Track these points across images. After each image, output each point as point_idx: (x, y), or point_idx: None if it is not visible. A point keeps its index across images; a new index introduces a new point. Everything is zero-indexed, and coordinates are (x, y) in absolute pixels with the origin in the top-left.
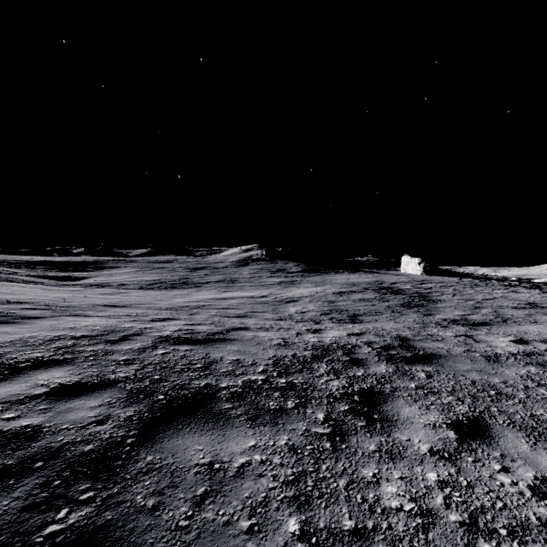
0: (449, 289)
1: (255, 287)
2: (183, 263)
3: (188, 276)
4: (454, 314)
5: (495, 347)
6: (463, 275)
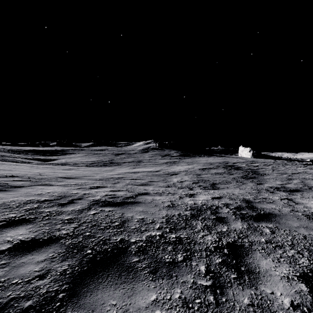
0: (269, 166)
1: (152, 165)
2: (111, 151)
3: (113, 158)
4: (276, 183)
5: (310, 208)
6: (276, 158)
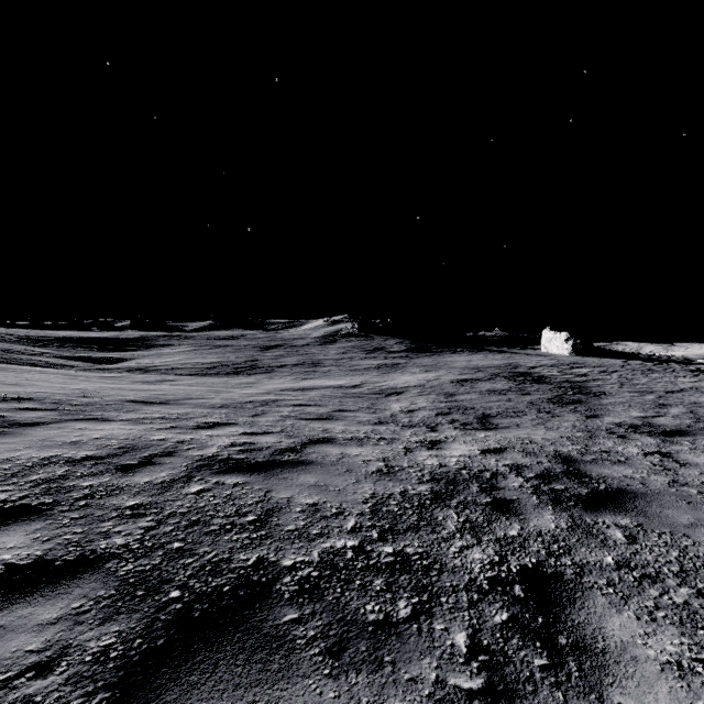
0: (612, 376)
1: (345, 373)
2: (252, 340)
3: (257, 357)
4: (630, 415)
5: None
6: (629, 356)
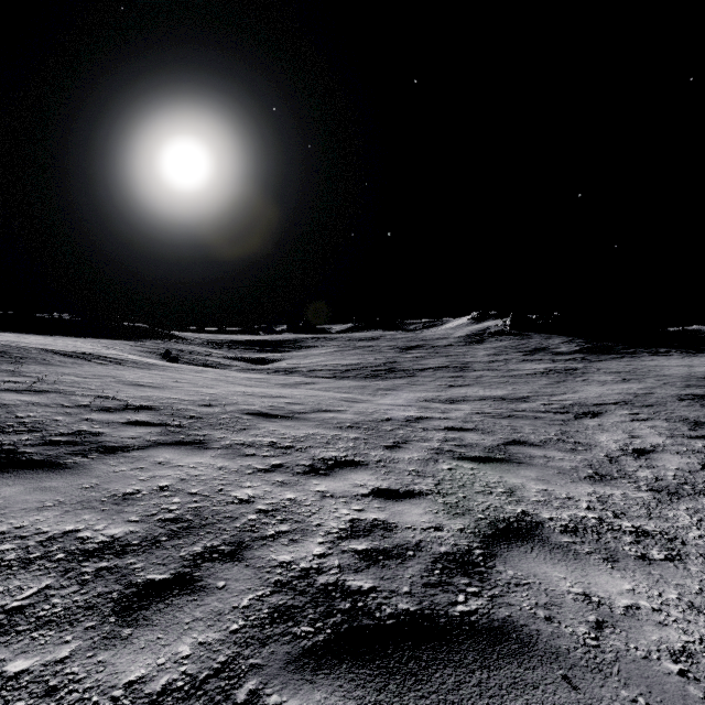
0: None
1: (503, 379)
2: (391, 341)
3: (396, 359)
4: None
5: None
6: None
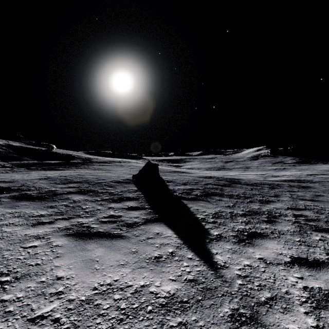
0: None
1: (259, 171)
2: (220, 159)
3: (224, 165)
4: None
5: None
6: None
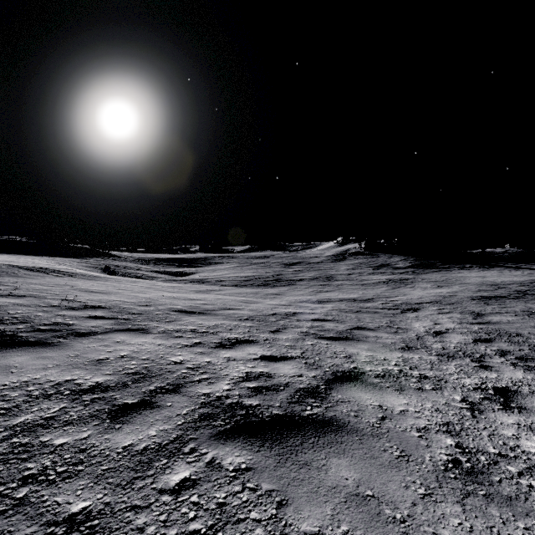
0: None
1: (356, 287)
2: (278, 258)
3: (282, 272)
4: None
5: None
6: None
